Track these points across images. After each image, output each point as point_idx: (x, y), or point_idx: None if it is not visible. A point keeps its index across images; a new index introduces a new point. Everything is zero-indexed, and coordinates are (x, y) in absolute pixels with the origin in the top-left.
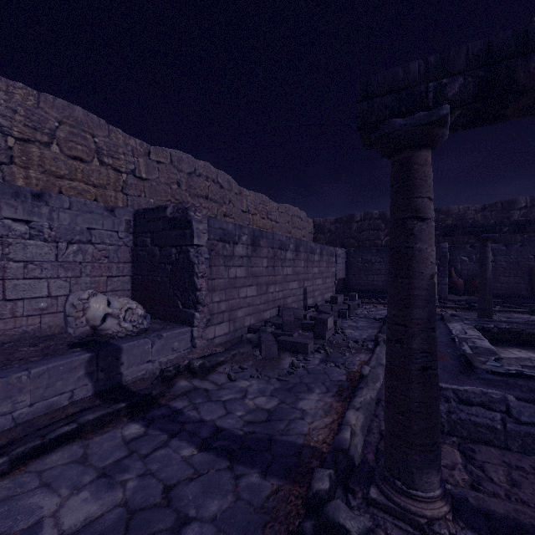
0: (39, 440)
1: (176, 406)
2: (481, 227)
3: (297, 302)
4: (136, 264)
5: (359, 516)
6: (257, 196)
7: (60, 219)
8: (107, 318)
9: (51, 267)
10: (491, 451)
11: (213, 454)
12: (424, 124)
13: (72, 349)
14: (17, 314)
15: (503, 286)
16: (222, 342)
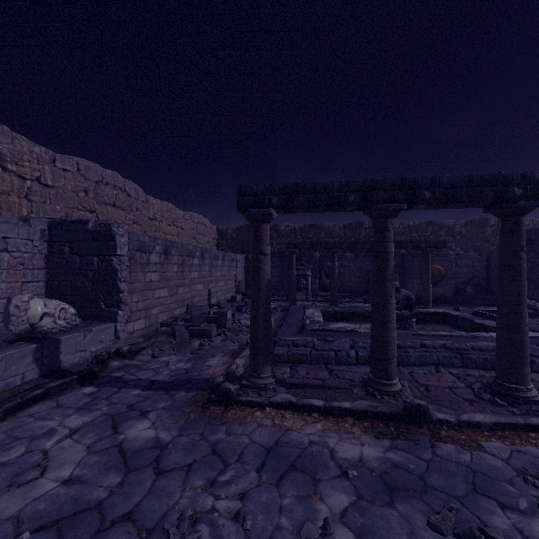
0: (20, 399)
1: (116, 375)
2: (331, 244)
3: (202, 301)
4: (52, 270)
5: (235, 385)
6: (164, 205)
7: None
8: (43, 316)
9: None
10: (304, 365)
11: (154, 390)
12: (263, 214)
13: (16, 343)
14: None
15: (353, 284)
16: (140, 335)
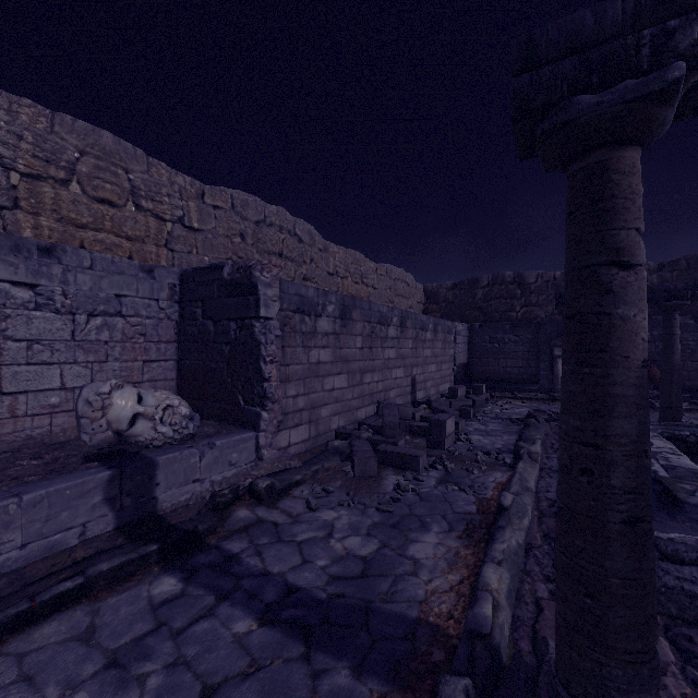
0: (26, 603)
1: (231, 549)
2: (665, 292)
3: (402, 396)
4: (183, 344)
5: None
6: (349, 254)
7: (78, 282)
8: (137, 419)
9: (65, 348)
10: None
11: (281, 631)
12: (635, 101)
13: (86, 464)
14: (18, 413)
15: (691, 375)
16: (300, 452)
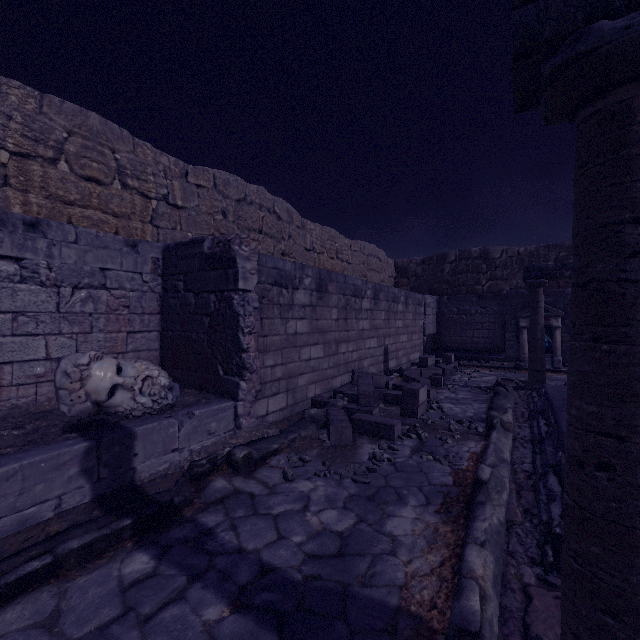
0: None
1: (206, 523)
2: None
3: (375, 365)
4: (166, 316)
5: None
6: (325, 231)
7: (63, 256)
8: (117, 390)
9: (50, 319)
10: None
11: (253, 619)
12: None
13: (64, 436)
14: (3, 383)
15: None
16: (278, 420)
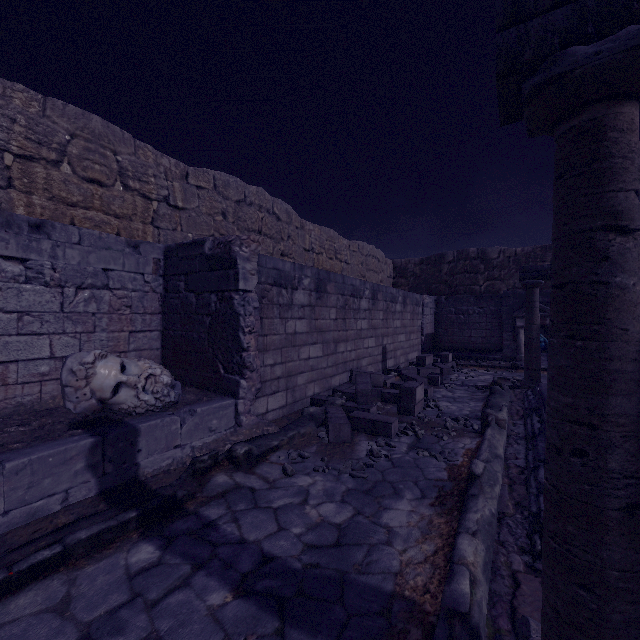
0: (3, 573)
1: (209, 515)
2: None
3: (374, 364)
4: (167, 316)
5: None
6: (323, 231)
7: (67, 257)
8: (120, 388)
9: (54, 319)
10: None
11: (255, 604)
12: (638, 48)
13: (70, 432)
14: (9, 381)
15: None
16: (277, 418)
